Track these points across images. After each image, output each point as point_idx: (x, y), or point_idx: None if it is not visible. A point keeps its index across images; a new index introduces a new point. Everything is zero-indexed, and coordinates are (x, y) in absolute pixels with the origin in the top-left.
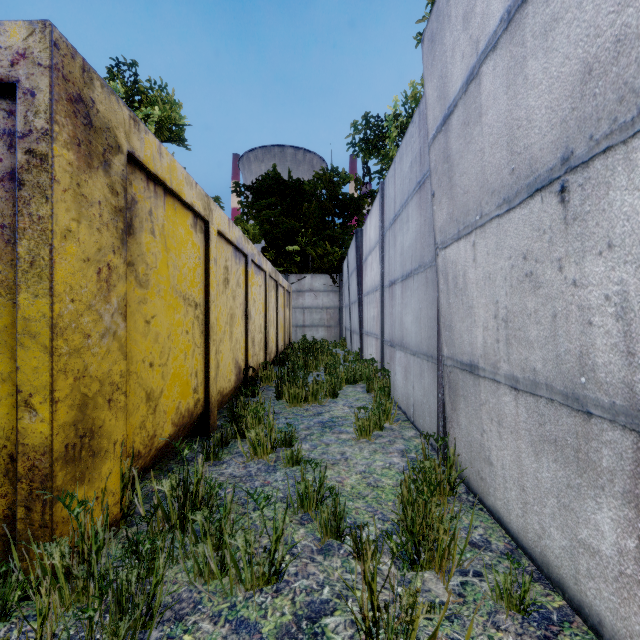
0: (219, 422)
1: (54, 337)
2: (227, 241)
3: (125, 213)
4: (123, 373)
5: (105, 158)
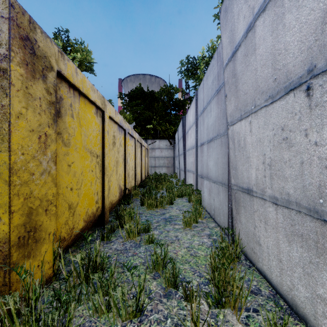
0: (110, 218)
1: (11, 175)
2: (114, 122)
3: (55, 105)
4: (54, 194)
5: (43, 73)
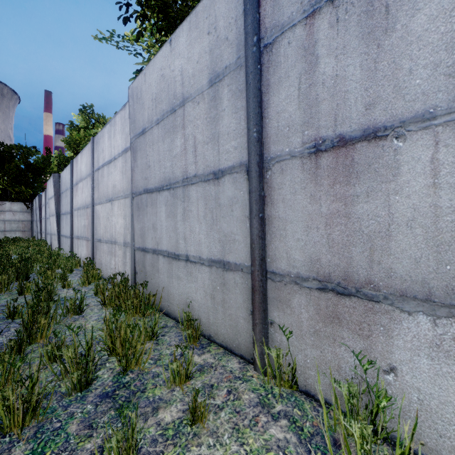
0: None
1: None
2: None
3: None
4: None
5: None
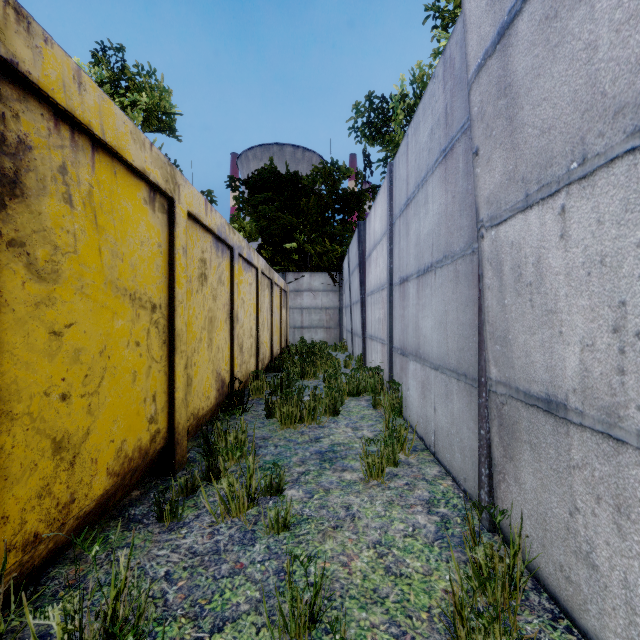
0: (192, 452)
1: None
2: (204, 228)
3: None
4: None
5: None
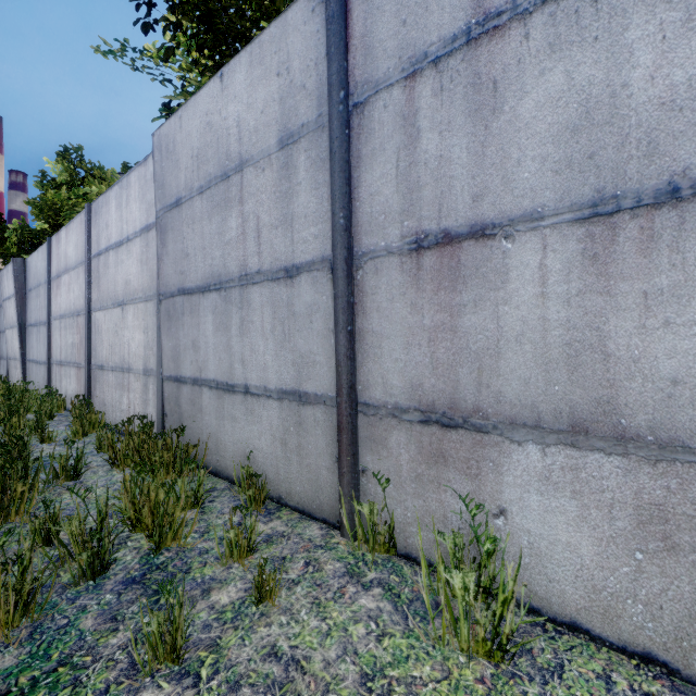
0: None
1: None
2: None
3: None
4: None
5: None
